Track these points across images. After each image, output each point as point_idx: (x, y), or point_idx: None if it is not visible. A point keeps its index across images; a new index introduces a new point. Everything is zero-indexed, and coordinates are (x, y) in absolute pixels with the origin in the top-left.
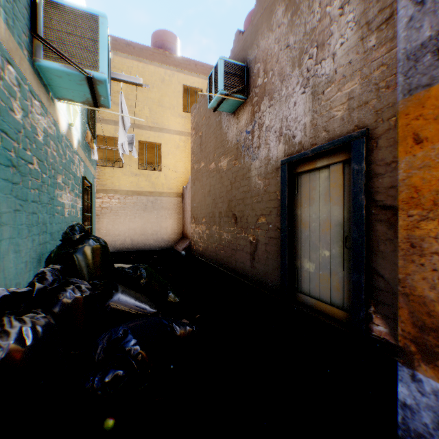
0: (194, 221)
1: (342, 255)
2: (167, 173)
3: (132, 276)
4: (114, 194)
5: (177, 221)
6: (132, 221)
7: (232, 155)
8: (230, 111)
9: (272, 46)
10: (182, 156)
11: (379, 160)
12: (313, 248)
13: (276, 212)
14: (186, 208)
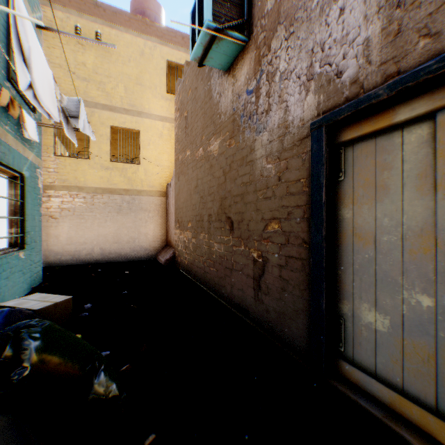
0: (178, 226)
1: None
2: (147, 167)
3: None
4: (78, 192)
5: (160, 226)
6: (103, 225)
7: (225, 132)
8: (222, 67)
9: None
10: (166, 146)
11: None
12: (385, 285)
13: (300, 214)
14: (170, 210)
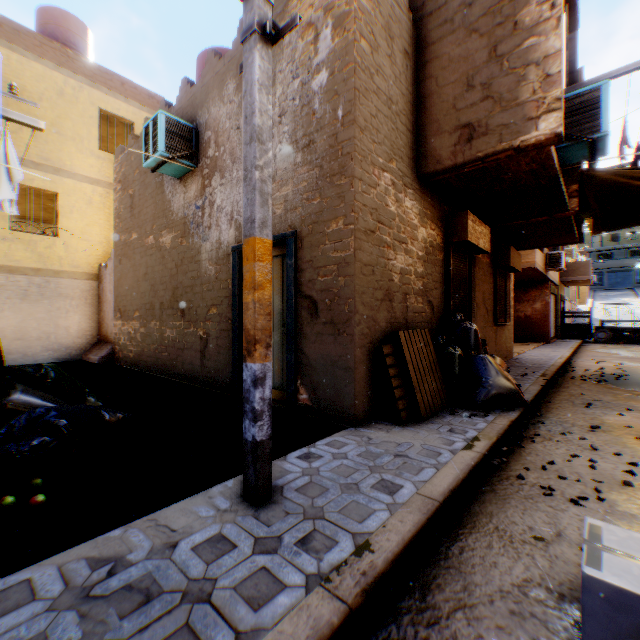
0: (121, 317)
1: (282, 340)
2: (70, 242)
3: (35, 375)
4: None
5: (89, 318)
6: None
7: (178, 230)
8: (175, 175)
9: (224, 120)
10: (99, 217)
11: (304, 258)
12: None
13: (227, 302)
14: (107, 298)
